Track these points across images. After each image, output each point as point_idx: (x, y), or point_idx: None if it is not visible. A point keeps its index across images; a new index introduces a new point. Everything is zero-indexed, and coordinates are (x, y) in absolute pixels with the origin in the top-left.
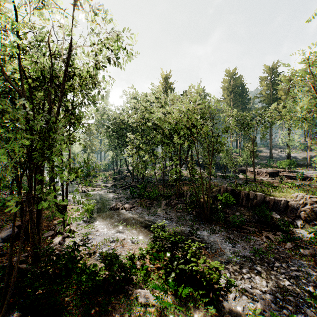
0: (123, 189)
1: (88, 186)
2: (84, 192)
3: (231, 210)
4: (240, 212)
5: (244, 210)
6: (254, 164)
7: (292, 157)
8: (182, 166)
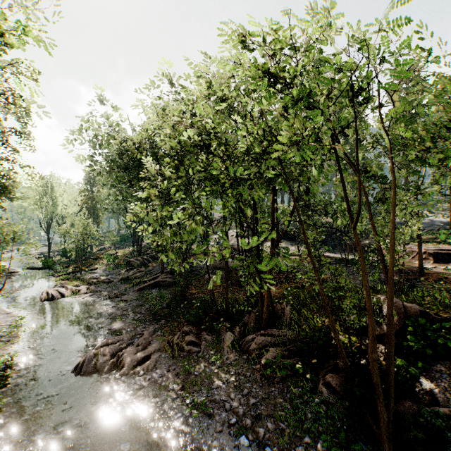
0: (139, 289)
1: (73, 282)
2: (51, 299)
3: (435, 384)
4: None
5: None
6: (420, 237)
7: (444, 224)
8: (274, 244)
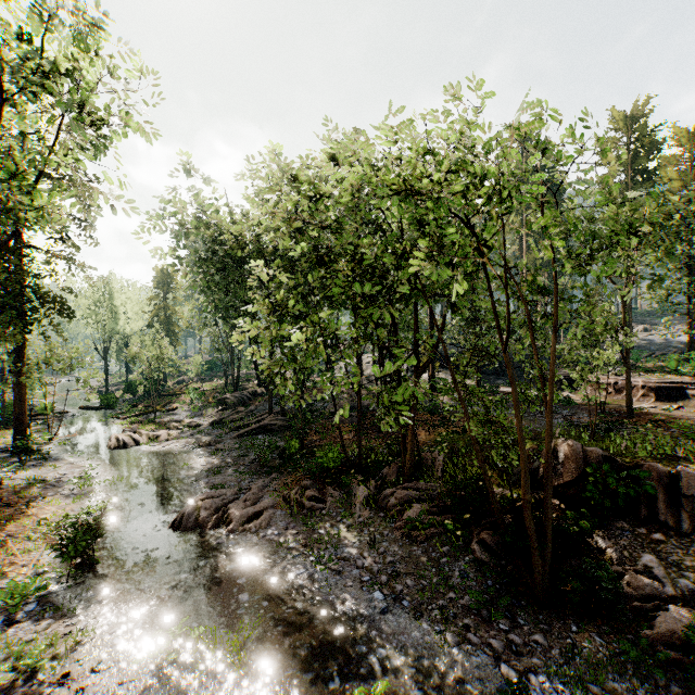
0: (239, 436)
1: (147, 426)
2: (123, 447)
3: (614, 542)
4: (654, 550)
5: (667, 541)
6: (628, 364)
7: (685, 345)
8: (421, 372)
